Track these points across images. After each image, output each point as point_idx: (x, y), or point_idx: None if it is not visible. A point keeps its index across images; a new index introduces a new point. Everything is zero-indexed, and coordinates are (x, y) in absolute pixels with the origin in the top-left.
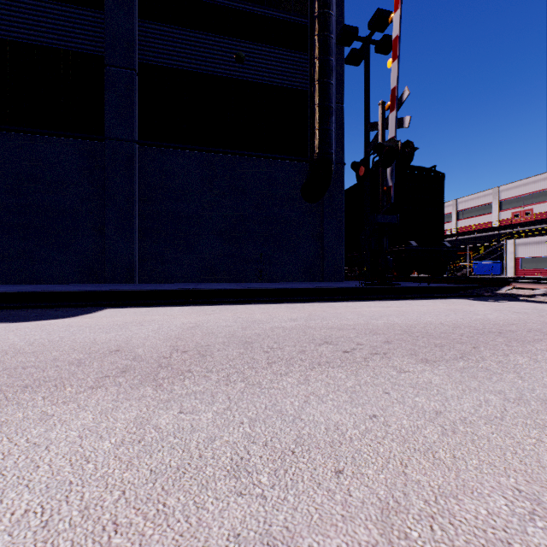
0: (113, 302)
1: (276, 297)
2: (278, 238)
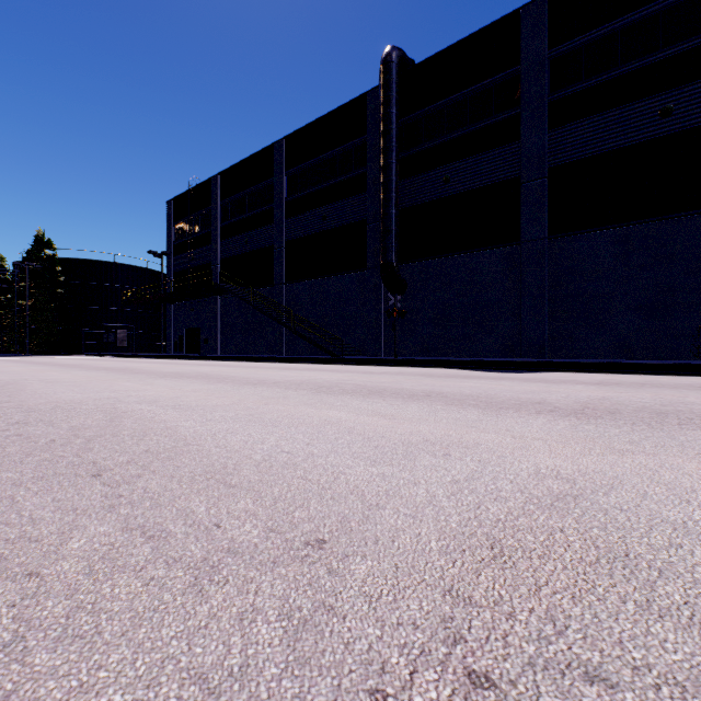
0: (545, 369)
1: (699, 372)
2: None
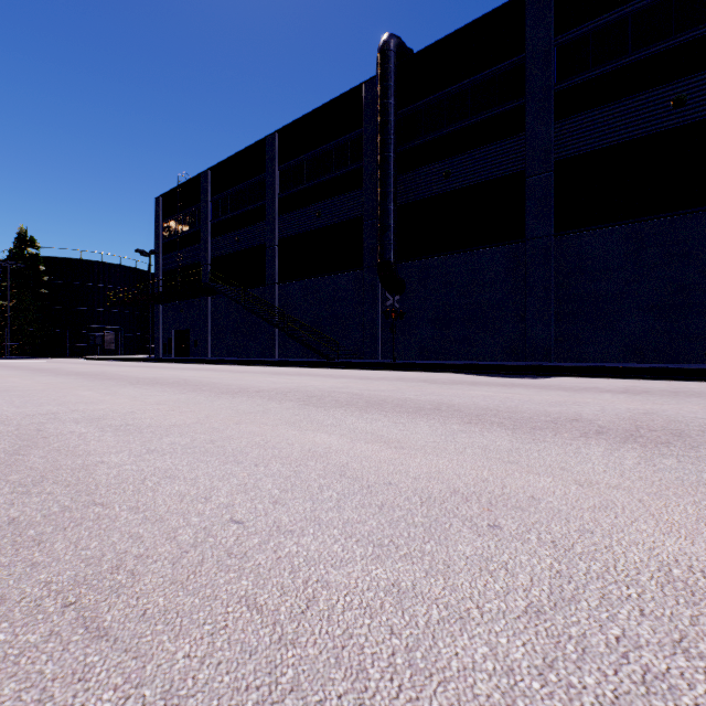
0: (556, 374)
1: None
2: None
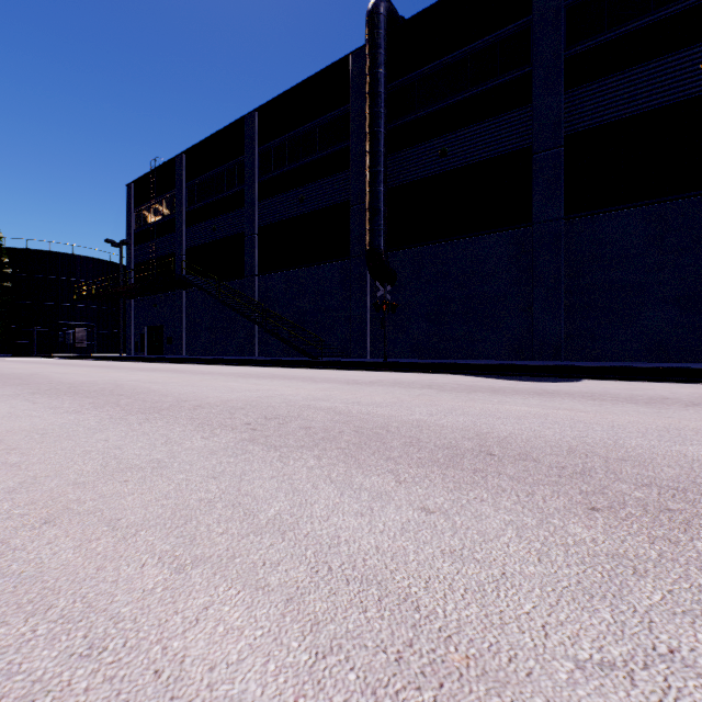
0: (581, 375)
1: None
2: None
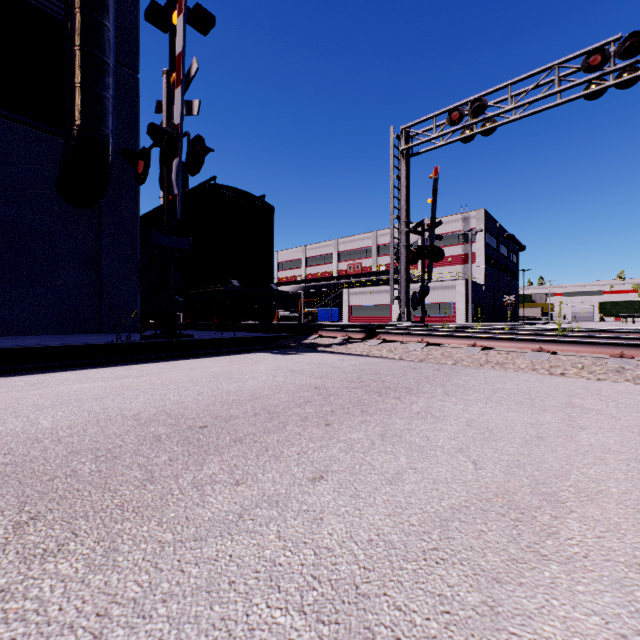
0: None
1: None
2: (1, 257)
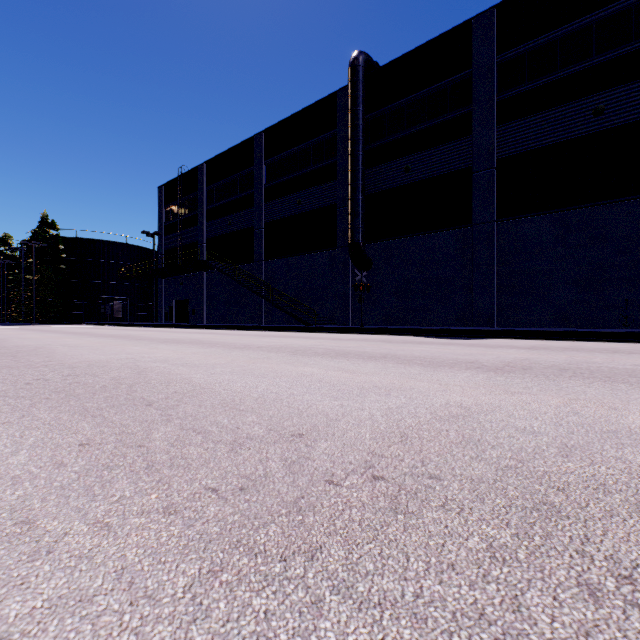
0: (490, 336)
1: (622, 339)
2: None
